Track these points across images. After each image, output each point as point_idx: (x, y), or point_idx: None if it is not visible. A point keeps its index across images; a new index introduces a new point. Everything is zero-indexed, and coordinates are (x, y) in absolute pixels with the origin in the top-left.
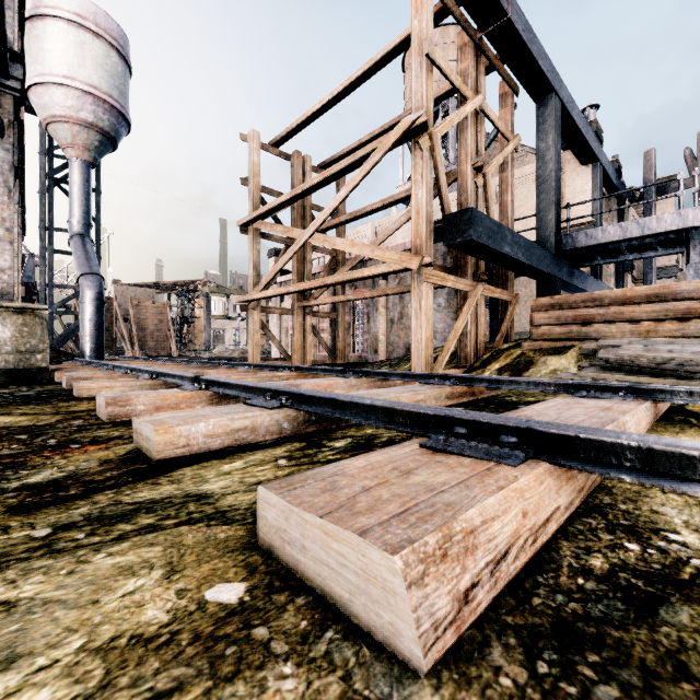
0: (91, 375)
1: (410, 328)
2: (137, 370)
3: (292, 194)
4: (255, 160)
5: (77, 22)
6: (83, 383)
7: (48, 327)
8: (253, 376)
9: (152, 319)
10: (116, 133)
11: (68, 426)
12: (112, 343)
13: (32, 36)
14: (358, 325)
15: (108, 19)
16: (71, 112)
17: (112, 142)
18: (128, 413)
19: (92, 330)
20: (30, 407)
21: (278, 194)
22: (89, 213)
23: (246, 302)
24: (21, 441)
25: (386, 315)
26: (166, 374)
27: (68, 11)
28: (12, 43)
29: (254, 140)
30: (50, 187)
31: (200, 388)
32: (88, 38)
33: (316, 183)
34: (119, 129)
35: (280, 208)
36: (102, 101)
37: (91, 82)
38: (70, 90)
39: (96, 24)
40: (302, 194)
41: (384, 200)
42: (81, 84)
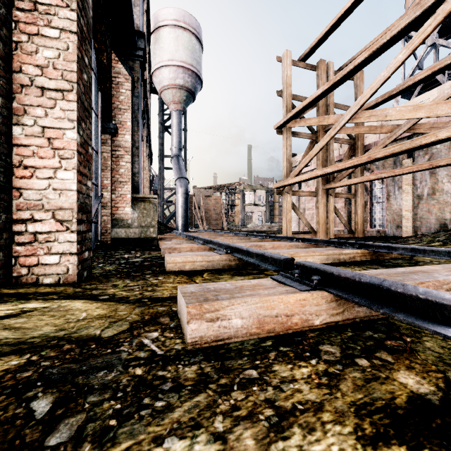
0: (179, 246)
1: (446, 203)
2: (211, 242)
3: (329, 83)
4: (288, 74)
5: (174, 25)
6: (170, 257)
7: (162, 212)
8: (320, 253)
9: (213, 207)
10: (194, 89)
11: (133, 354)
12: (192, 221)
13: (153, 43)
14: (375, 203)
15: (190, 17)
16: (172, 81)
17: (192, 96)
18: (219, 333)
19: (182, 213)
20: (124, 282)
21: (305, 99)
22: (180, 142)
23: (281, 187)
24: (11, 449)
25: (412, 192)
26: (240, 250)
27: (170, 20)
28: (139, 27)
29: (287, 58)
30: (163, 131)
31: (314, 287)
32: (180, 33)
33: (360, 62)
34: (196, 86)
35: (314, 103)
36: (187, 69)
37: (181, 59)
38: (171, 67)
39: (184, 22)
40: (340, 80)
41: (433, 67)
42: (176, 62)
